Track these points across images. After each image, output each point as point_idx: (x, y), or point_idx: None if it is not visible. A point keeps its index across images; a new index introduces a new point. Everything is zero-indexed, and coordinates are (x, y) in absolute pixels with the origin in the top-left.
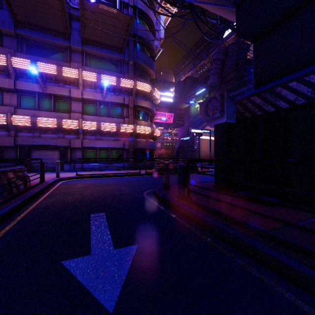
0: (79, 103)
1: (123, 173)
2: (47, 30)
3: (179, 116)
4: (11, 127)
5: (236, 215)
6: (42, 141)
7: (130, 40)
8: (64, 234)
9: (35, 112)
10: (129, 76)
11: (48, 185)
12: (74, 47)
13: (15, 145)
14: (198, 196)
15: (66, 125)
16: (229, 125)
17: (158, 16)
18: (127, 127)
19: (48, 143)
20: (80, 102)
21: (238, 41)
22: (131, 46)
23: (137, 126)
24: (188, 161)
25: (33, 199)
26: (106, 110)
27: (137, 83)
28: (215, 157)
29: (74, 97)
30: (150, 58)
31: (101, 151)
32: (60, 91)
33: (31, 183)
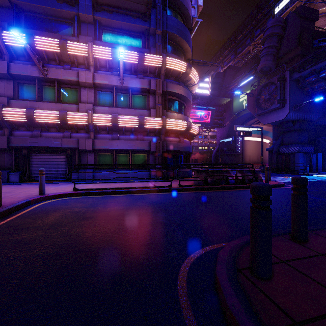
0: (91, 91)
1: (144, 186)
2: None
3: (218, 114)
4: (3, 124)
5: None
6: (43, 142)
7: (157, 1)
8: None
9: (33, 104)
10: (156, 51)
11: None
12: (83, 16)
13: (11, 148)
14: None
15: (72, 120)
16: None
17: None
18: (153, 121)
19: (51, 144)
20: (92, 89)
21: (302, 7)
22: (158, 9)
23: (167, 120)
24: None
25: None
26: (126, 100)
27: (166, 59)
28: None
29: (83, 82)
30: (185, 27)
31: (119, 155)
32: (65, 75)
33: None
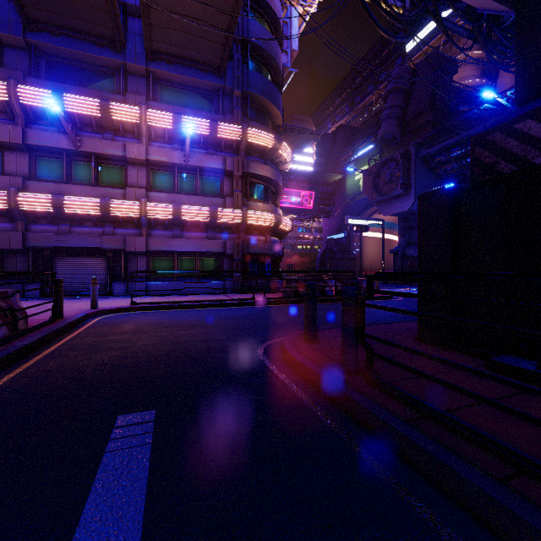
0: (143, 170)
1: (220, 299)
2: (83, 34)
3: (325, 196)
4: (18, 215)
5: (538, 449)
6: (74, 240)
7: (235, 51)
8: (3, 505)
9: (61, 188)
10: (233, 118)
11: (67, 326)
12: (132, 67)
13: (26, 248)
14: (389, 364)
15: (117, 211)
16: (457, 193)
17: (288, 11)
18: (229, 214)
19: (86, 244)
20: (144, 167)
21: (436, 54)
22: (237, 62)
23: (249, 212)
24: (371, 278)
25: (15, 362)
26: (191, 183)
27: (248, 131)
28: (420, 268)
29: (132, 158)
30: (273, 86)
31: (182, 259)
32: (106, 148)
33: (34, 322)
